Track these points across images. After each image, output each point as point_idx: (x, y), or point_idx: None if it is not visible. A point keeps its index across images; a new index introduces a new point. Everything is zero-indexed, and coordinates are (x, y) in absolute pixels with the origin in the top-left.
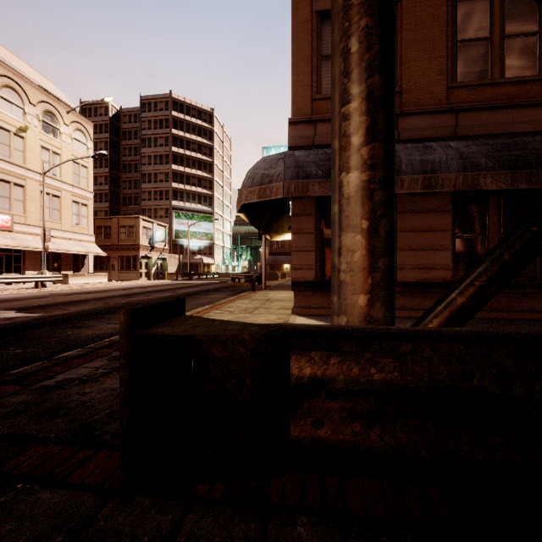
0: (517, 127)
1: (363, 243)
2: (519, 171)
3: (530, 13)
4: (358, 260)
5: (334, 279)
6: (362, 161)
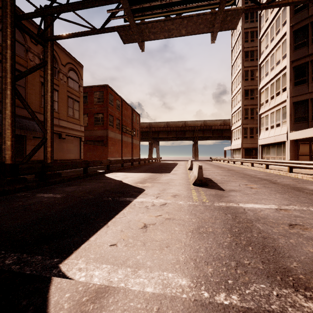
0: (19, 113)
1: (12, 153)
2: (22, 130)
3: (23, 80)
4: (11, 156)
5: (4, 159)
6: (12, 140)
